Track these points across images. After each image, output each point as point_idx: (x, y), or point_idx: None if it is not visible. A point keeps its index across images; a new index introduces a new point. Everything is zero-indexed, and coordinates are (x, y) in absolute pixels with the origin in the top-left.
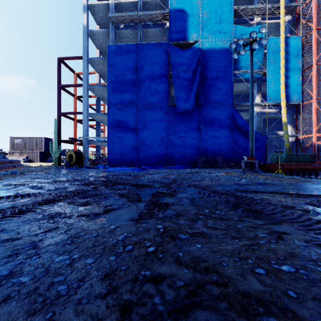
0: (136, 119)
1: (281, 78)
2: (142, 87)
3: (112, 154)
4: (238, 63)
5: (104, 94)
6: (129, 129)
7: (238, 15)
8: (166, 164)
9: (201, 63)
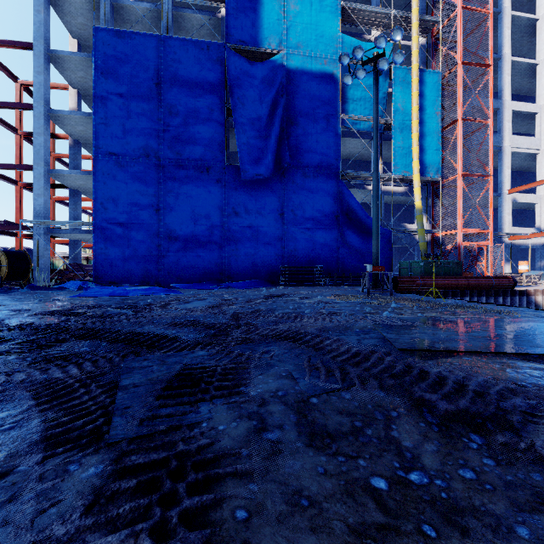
0: (157, 188)
1: (413, 136)
2: (171, 124)
3: (103, 258)
4: (347, 103)
5: (88, 134)
6: (143, 208)
7: (347, 20)
8: (220, 278)
9: (286, 93)
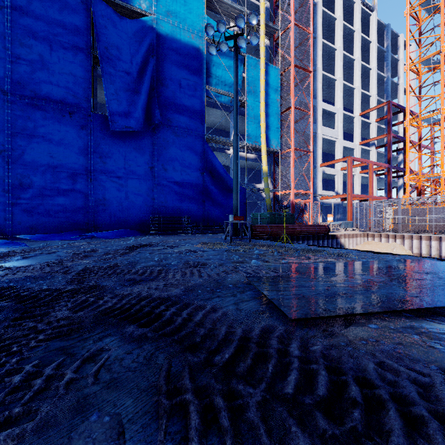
0: (3, 126)
1: (261, 114)
2: (23, 57)
3: None
4: (211, 77)
5: None
6: None
7: (211, 7)
8: (86, 228)
9: (156, 55)
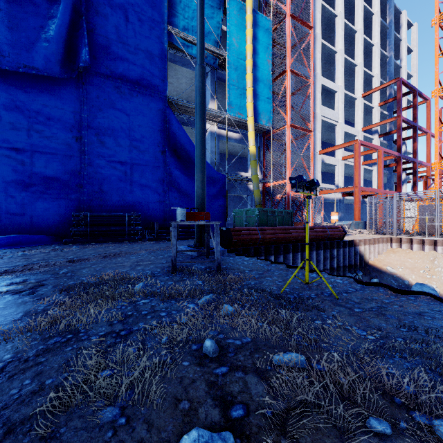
0: None
1: (247, 76)
2: None
3: None
4: (177, 17)
5: None
6: None
7: None
8: None
9: None
